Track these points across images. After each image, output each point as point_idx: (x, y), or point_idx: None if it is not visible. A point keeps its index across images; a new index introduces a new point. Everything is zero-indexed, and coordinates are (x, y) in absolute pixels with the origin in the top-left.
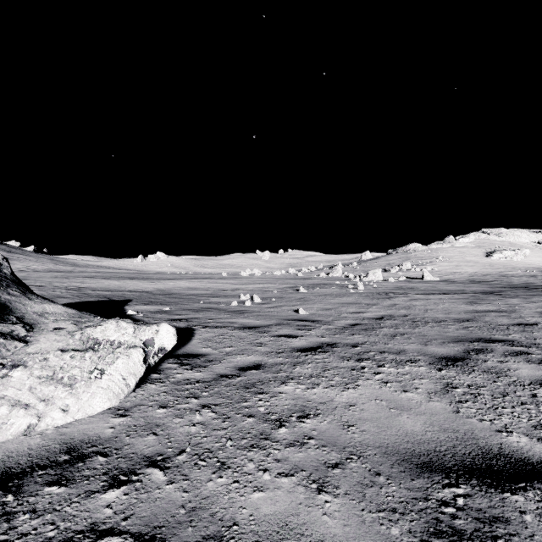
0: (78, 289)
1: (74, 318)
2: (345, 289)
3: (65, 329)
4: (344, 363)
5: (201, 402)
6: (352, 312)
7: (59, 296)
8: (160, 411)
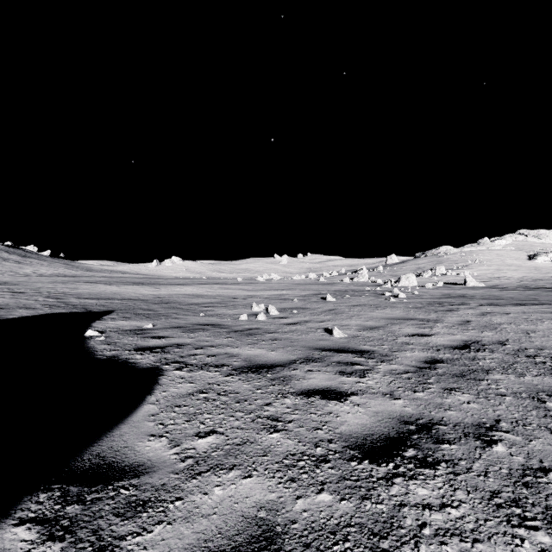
0: (61, 296)
1: None
2: (382, 297)
3: None
4: (529, 550)
5: None
6: (411, 333)
7: (24, 306)
8: None
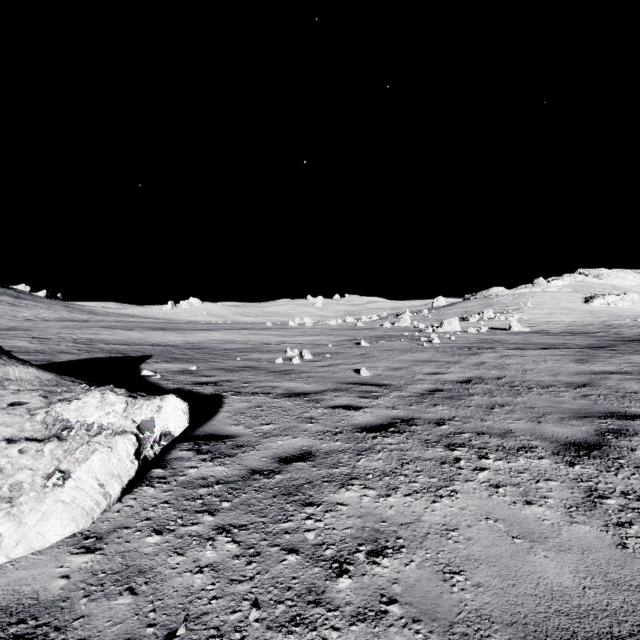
0: (89, 342)
1: (47, 387)
2: (417, 342)
3: (27, 404)
4: (429, 452)
5: (218, 522)
6: (429, 372)
7: (62, 352)
8: (151, 539)
